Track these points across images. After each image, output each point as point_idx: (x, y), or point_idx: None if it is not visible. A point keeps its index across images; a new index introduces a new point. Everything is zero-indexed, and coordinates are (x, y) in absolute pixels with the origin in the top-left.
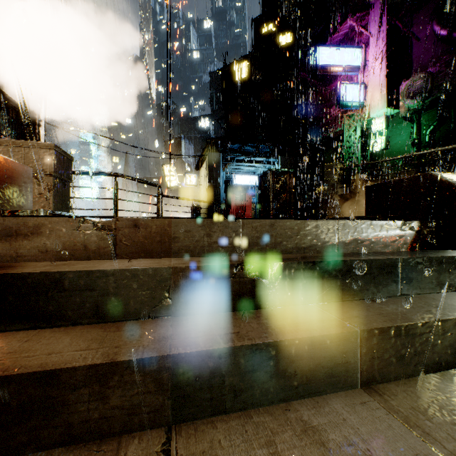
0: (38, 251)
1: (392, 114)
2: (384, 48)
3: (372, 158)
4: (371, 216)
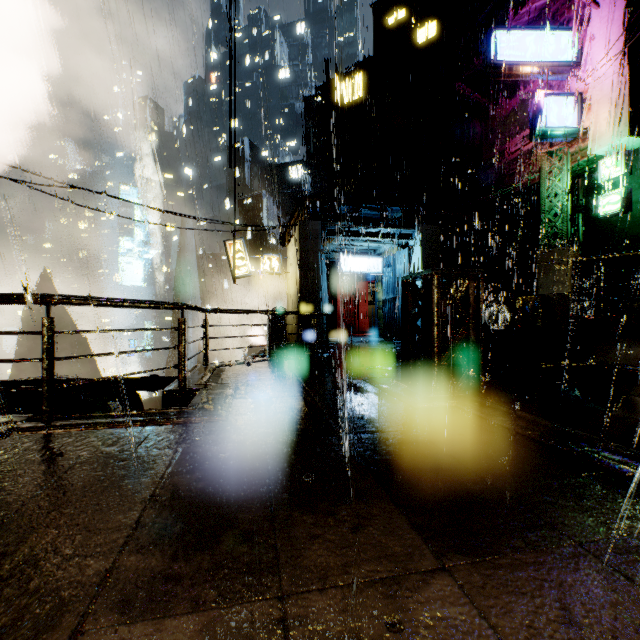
0: None
1: (634, 148)
2: (623, 24)
3: (585, 227)
4: None
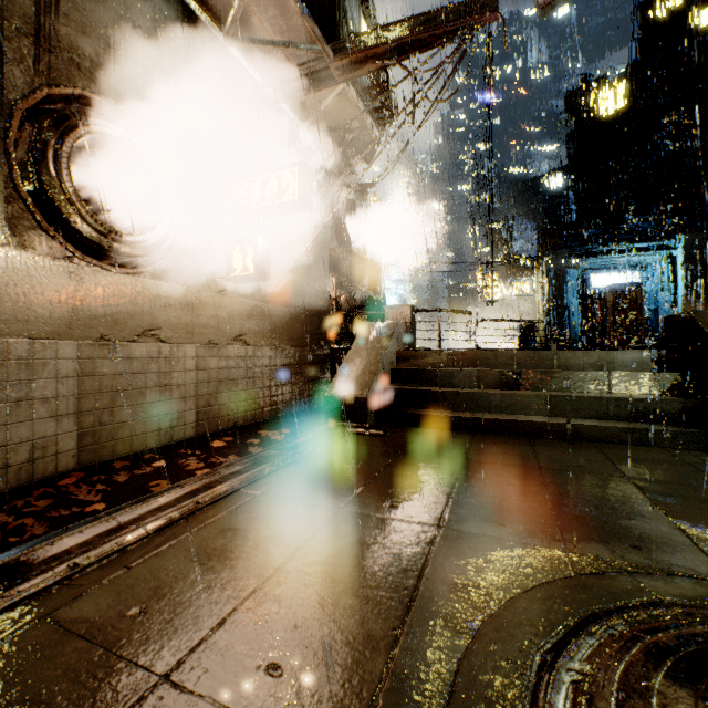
0: (426, 364)
1: None
2: None
3: None
4: (644, 346)
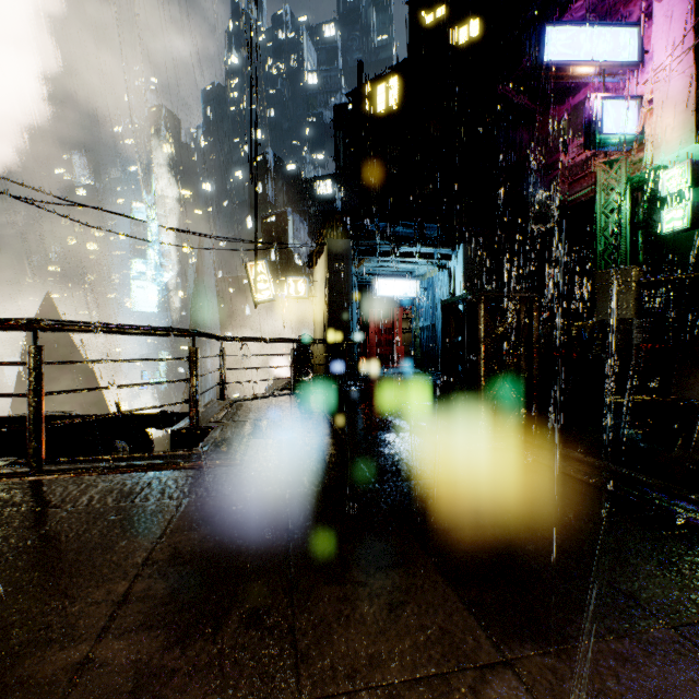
0: None
1: None
2: (690, 19)
3: (645, 246)
4: None
